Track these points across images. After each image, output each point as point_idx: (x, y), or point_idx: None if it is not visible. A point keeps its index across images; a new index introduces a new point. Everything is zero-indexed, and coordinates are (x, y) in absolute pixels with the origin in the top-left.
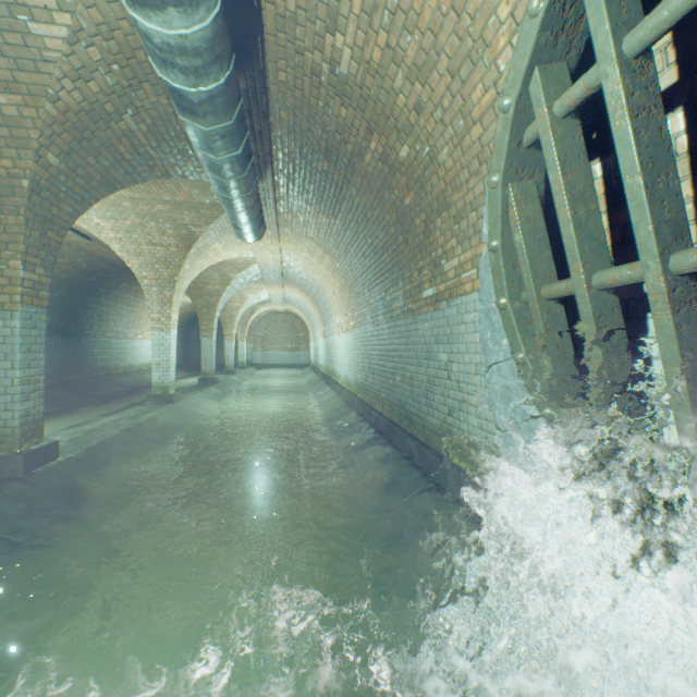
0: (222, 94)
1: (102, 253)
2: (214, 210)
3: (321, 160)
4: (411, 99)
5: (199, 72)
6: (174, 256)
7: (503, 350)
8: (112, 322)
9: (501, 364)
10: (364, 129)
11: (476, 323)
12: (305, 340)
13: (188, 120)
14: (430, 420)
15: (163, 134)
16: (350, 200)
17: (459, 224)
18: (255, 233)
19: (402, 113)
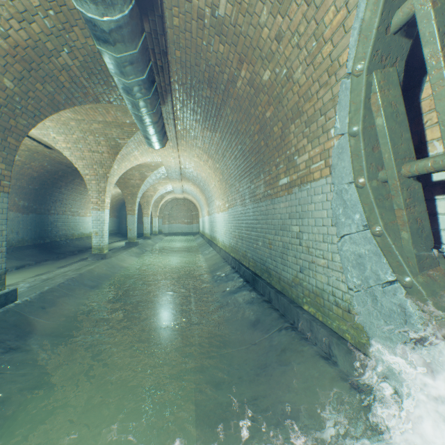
0: (127, 24)
1: (60, 158)
2: (132, 128)
3: (205, 88)
4: (273, 30)
5: (106, 2)
6: (107, 160)
7: (356, 223)
8: (69, 205)
9: (353, 235)
10: (236, 60)
11: (324, 203)
12: (196, 217)
13: (103, 48)
14: (285, 275)
15: (92, 69)
16: (225, 118)
17: (309, 127)
18: (160, 142)
19: (265, 44)
